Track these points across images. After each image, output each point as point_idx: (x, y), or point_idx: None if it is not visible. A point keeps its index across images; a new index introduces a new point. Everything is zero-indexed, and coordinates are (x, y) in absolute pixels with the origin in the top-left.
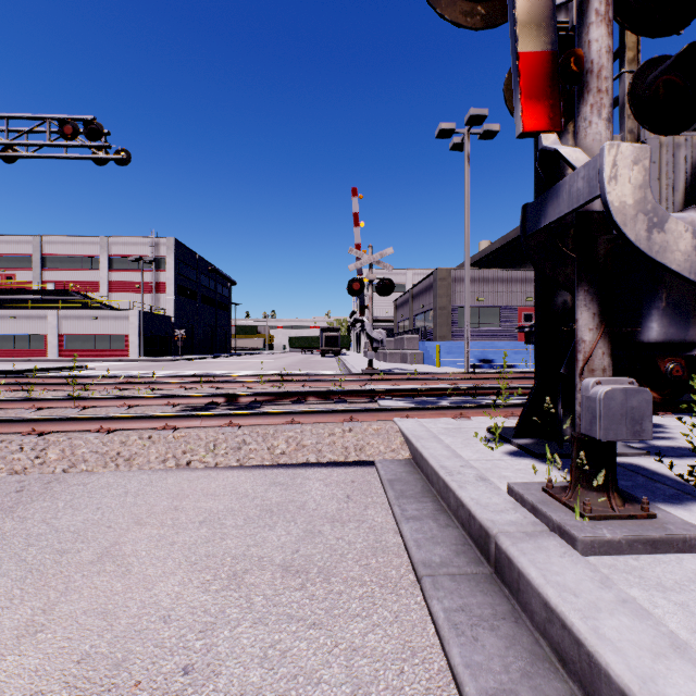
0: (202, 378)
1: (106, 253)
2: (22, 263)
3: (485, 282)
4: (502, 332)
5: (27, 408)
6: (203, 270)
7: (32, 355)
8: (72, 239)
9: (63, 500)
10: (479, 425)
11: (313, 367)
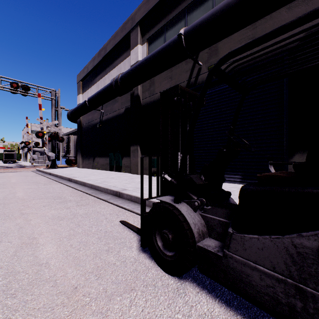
0: None
1: None
2: None
3: None
4: None
5: None
6: None
7: None
8: None
9: None
10: None
11: None
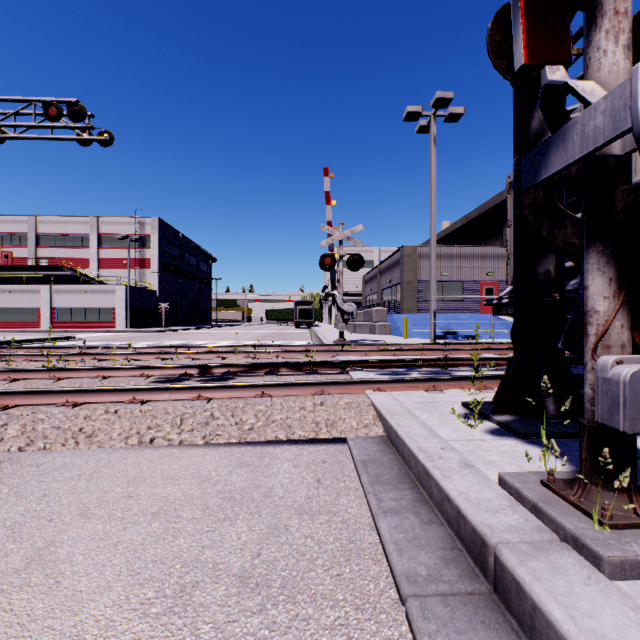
0: (180, 349)
1: (95, 232)
2: (17, 241)
3: (449, 258)
4: (465, 305)
5: (2, 379)
6: (186, 247)
7: (26, 326)
8: (64, 219)
9: (9, 485)
10: (452, 399)
11: (288, 337)
